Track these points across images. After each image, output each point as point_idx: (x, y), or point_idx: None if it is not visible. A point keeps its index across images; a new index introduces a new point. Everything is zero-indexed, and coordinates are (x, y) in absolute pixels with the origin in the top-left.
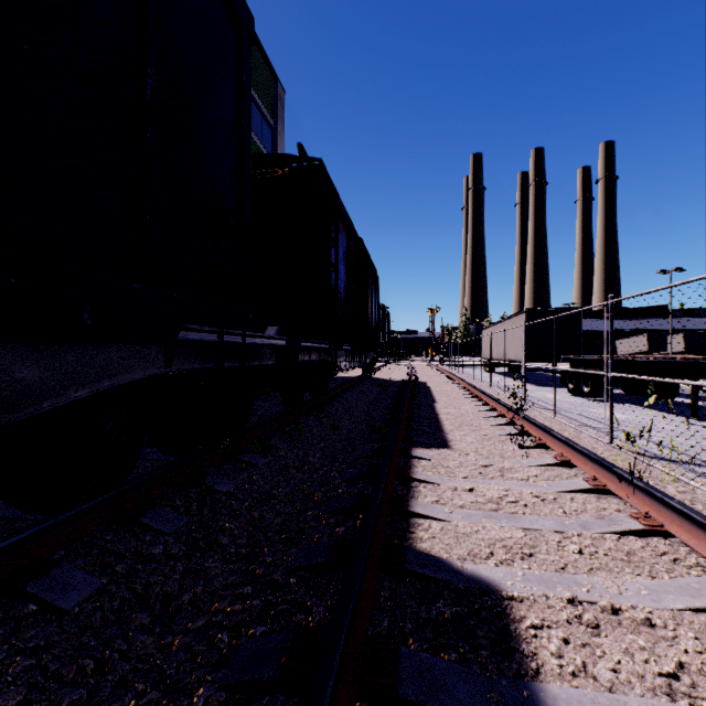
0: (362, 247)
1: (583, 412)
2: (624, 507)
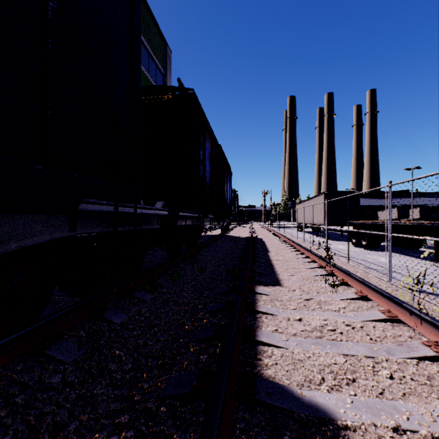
0: (221, 151)
1: (363, 257)
2: (414, 334)
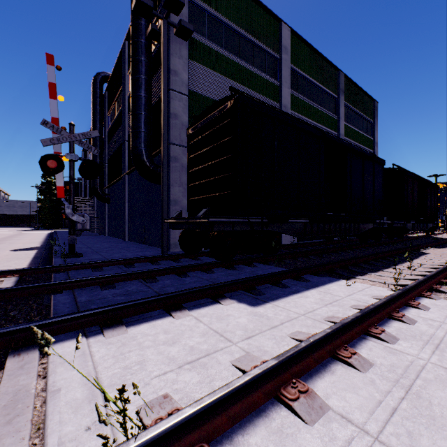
0: (421, 180)
1: None
2: None
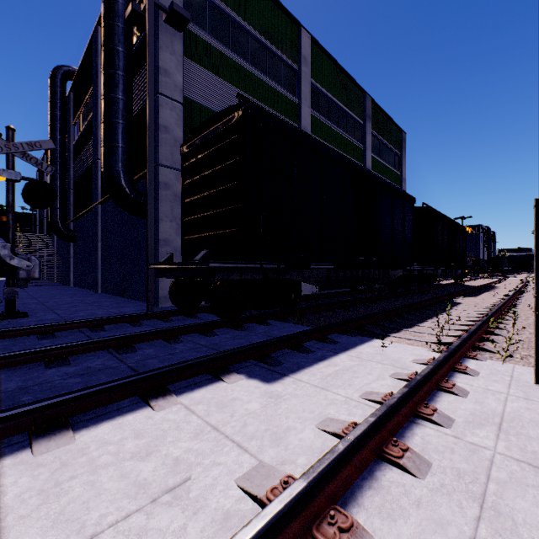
0: (451, 222)
1: None
2: None
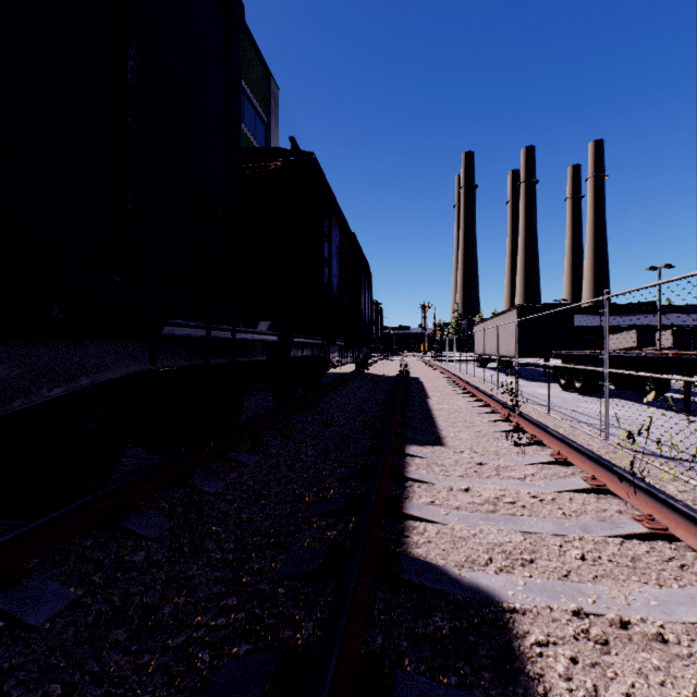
0: (355, 243)
1: (575, 407)
2: (625, 508)
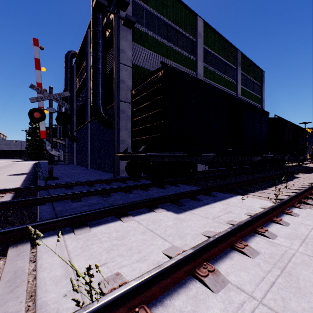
0: (294, 126)
1: None
2: None
